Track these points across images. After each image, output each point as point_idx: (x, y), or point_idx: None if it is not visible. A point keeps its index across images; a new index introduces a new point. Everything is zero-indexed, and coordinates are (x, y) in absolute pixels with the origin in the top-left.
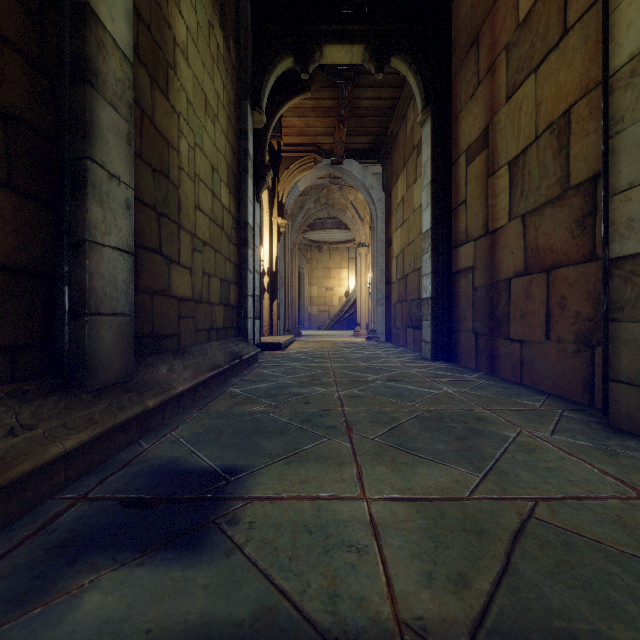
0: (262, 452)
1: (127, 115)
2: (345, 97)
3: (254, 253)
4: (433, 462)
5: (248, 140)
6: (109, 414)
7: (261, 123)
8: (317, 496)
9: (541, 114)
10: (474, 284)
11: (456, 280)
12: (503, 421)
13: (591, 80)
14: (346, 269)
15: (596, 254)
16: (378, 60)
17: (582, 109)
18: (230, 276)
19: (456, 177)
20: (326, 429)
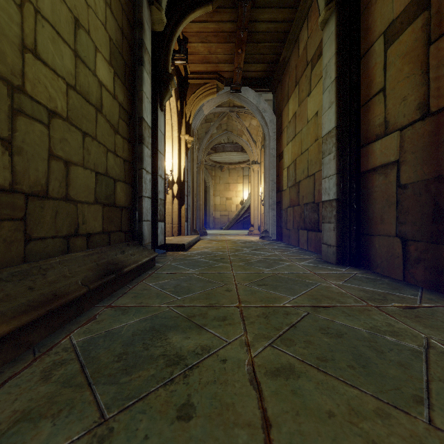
0: None
1: None
2: (244, 17)
3: (157, 157)
4: None
5: (144, 31)
6: None
7: (161, 23)
8: None
9: None
10: (400, 181)
11: (367, 179)
12: None
13: None
14: (241, 184)
15: None
16: None
17: None
18: (116, 172)
19: (367, 68)
20: None
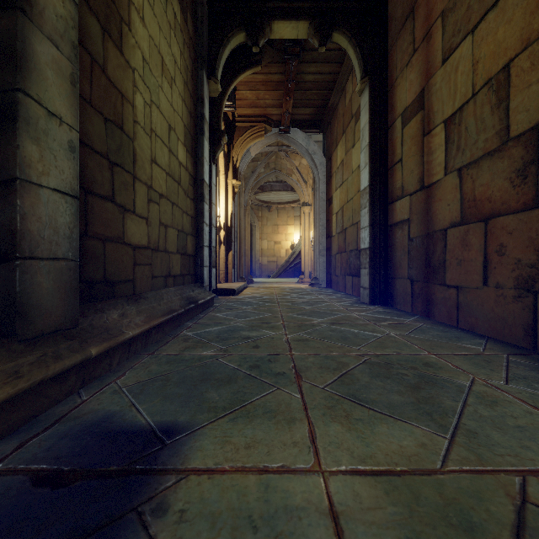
0: (207, 405)
1: (71, 55)
2: (291, 71)
3: (210, 209)
4: (391, 418)
5: (204, 106)
6: (41, 365)
7: (216, 92)
8: (264, 467)
9: (478, 72)
10: (410, 235)
11: (392, 232)
12: (452, 367)
13: (533, 32)
14: (292, 226)
15: (538, 202)
16: (321, 35)
17: (523, 62)
18: (187, 228)
19: (392, 139)
20: (275, 376)
